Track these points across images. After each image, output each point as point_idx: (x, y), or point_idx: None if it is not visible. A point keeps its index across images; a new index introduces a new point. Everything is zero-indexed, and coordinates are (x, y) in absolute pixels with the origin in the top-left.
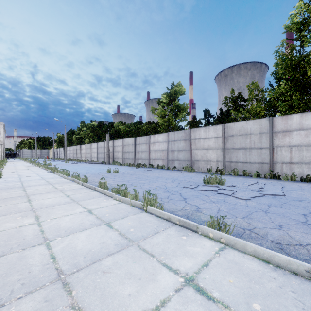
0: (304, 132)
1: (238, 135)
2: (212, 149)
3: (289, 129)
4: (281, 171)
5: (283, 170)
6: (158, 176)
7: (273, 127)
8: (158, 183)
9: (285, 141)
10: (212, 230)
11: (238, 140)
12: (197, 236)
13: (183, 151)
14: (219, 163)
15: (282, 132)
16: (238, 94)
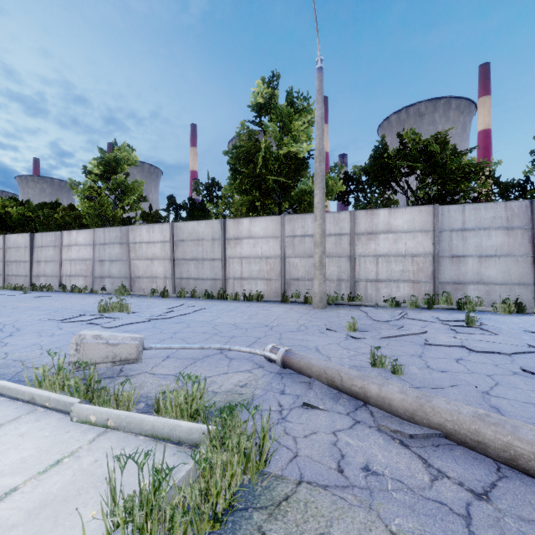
0: (253, 241)
1: (190, 241)
2: (158, 260)
3: (240, 236)
4: (233, 289)
5: (235, 288)
6: (39, 306)
7: (226, 232)
8: (9, 318)
9: (236, 251)
10: None
11: (190, 248)
12: None
13: (119, 262)
14: (167, 281)
15: (234, 240)
16: (211, 179)
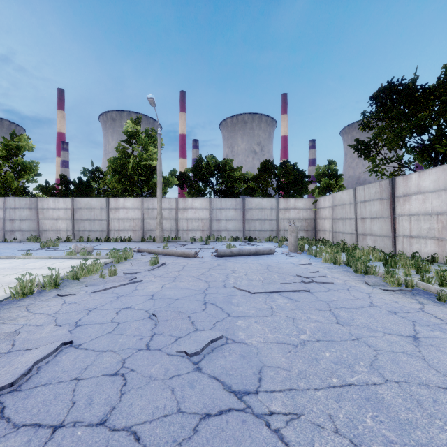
0: (126, 210)
1: (85, 209)
2: (62, 220)
3: (118, 207)
4: (114, 236)
5: (115, 236)
6: None
7: (110, 205)
8: None
9: (116, 215)
10: (23, 256)
11: (85, 213)
12: (15, 259)
13: (29, 221)
14: (69, 232)
15: (114, 209)
16: (96, 167)
